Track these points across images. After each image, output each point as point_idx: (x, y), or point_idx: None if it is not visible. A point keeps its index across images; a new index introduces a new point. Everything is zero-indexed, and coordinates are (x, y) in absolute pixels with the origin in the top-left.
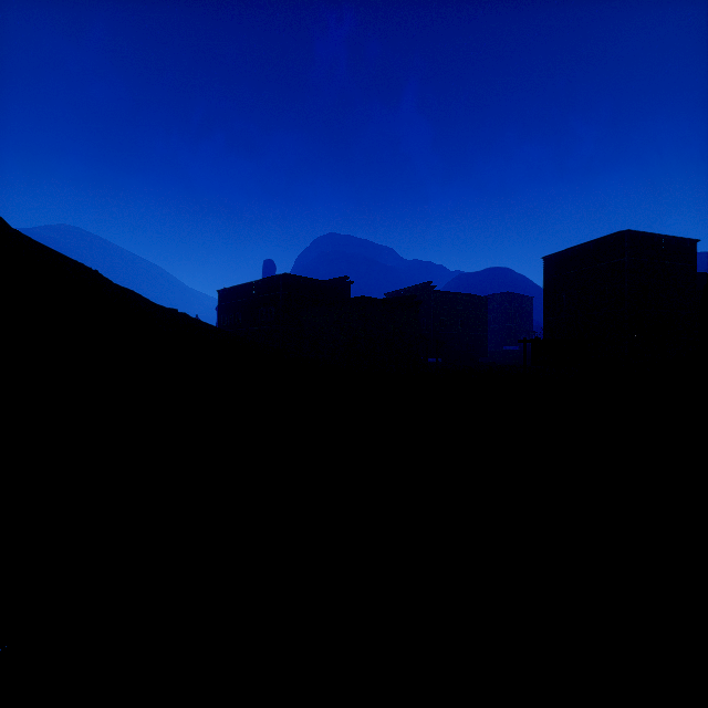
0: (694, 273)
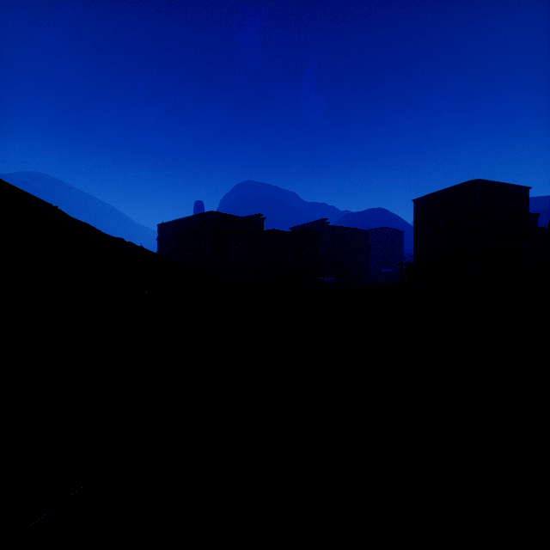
0: (527, 213)
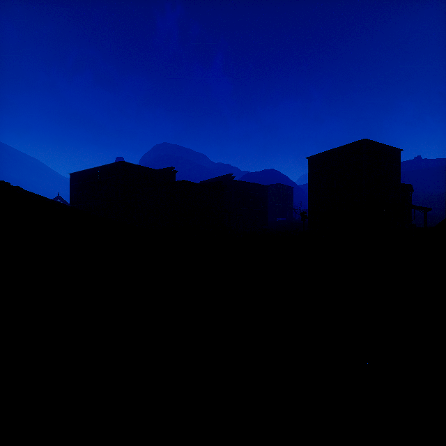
0: (399, 171)
